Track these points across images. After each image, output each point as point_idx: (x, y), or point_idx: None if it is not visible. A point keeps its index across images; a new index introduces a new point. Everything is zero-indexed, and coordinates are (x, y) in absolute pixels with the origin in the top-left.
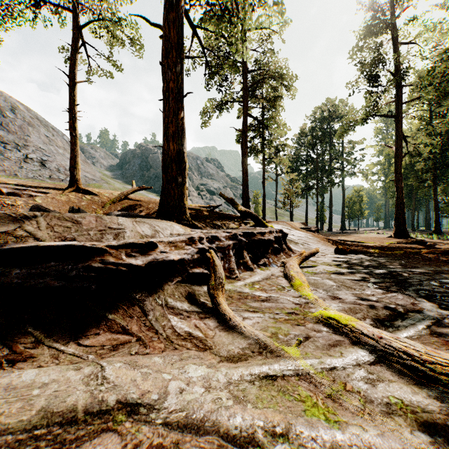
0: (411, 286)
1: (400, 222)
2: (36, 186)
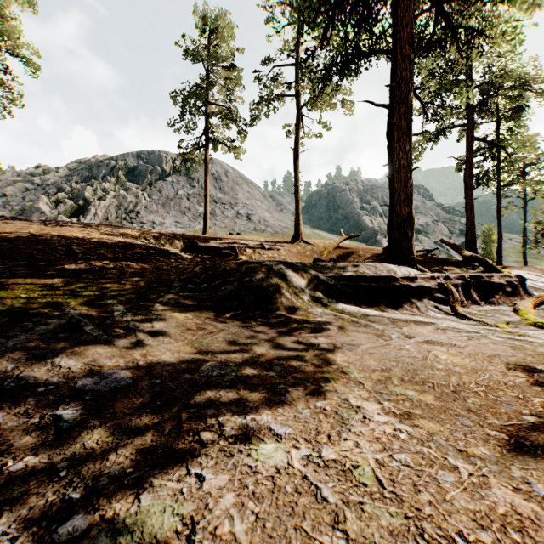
0: None
1: None
2: (275, 241)
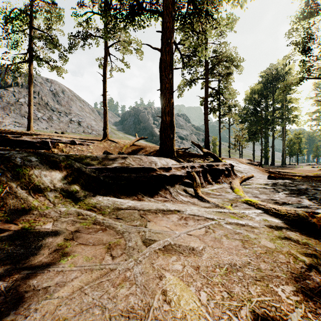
0: (306, 195)
1: None
2: (88, 139)
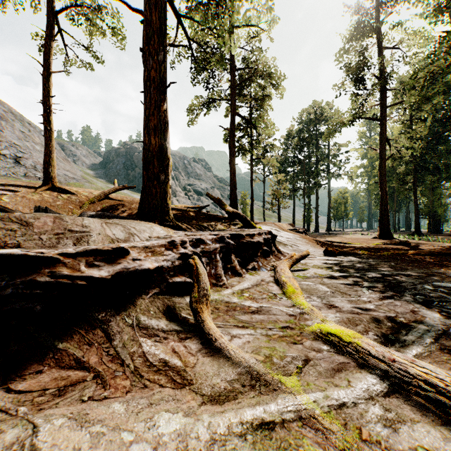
0: (406, 291)
1: (384, 223)
2: (5, 183)
